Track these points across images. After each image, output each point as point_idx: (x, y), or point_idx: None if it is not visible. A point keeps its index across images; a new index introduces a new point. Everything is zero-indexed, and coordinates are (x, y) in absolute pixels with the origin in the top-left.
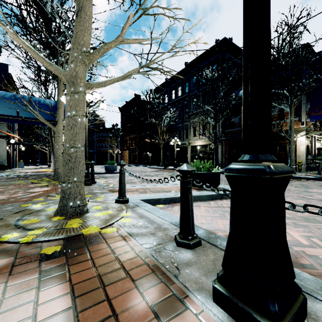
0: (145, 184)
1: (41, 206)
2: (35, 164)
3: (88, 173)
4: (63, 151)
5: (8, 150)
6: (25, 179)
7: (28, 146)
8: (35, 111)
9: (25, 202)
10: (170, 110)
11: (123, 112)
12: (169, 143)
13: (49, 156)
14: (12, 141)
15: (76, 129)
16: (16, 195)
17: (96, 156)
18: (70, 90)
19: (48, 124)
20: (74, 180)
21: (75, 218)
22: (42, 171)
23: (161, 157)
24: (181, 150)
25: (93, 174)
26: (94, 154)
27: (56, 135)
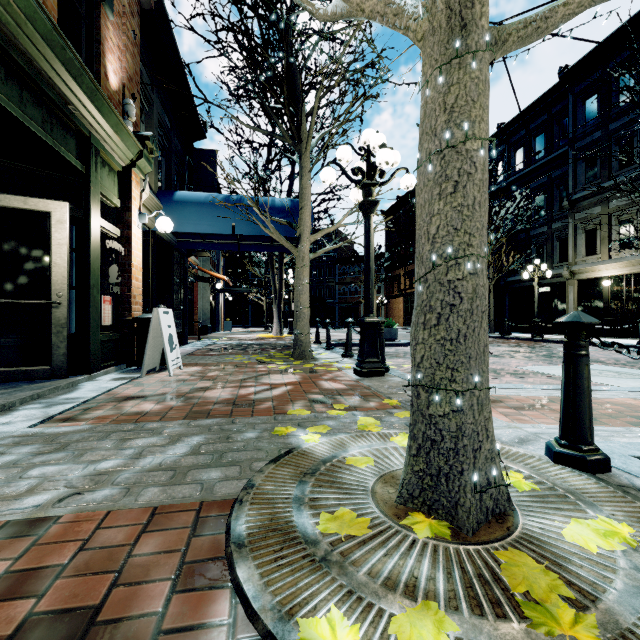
0: (513, 380)
1: (321, 439)
2: (245, 325)
3: (375, 347)
4: (423, 275)
5: (212, 301)
6: (243, 352)
7: (236, 296)
8: (264, 217)
9: (274, 416)
10: (510, 199)
11: (391, 220)
12: (508, 277)
13: (266, 311)
14: (218, 286)
15: (472, 188)
16: (247, 393)
17: (339, 311)
18: (447, 51)
19: (284, 242)
20: (473, 384)
21: (501, 544)
22: (261, 337)
23: (491, 311)
24: (544, 292)
25: (383, 348)
26: (336, 307)
27: (297, 264)
